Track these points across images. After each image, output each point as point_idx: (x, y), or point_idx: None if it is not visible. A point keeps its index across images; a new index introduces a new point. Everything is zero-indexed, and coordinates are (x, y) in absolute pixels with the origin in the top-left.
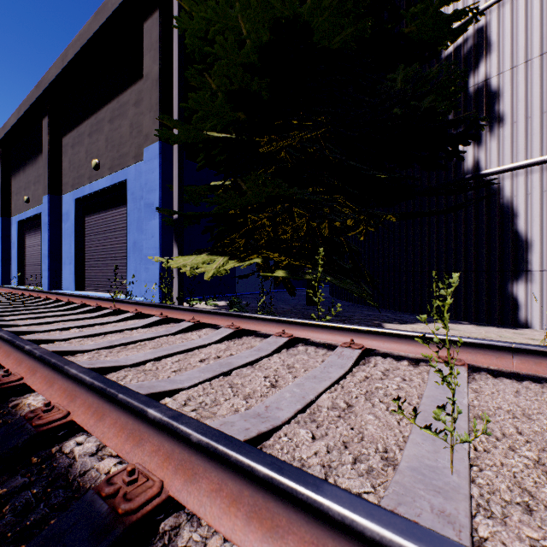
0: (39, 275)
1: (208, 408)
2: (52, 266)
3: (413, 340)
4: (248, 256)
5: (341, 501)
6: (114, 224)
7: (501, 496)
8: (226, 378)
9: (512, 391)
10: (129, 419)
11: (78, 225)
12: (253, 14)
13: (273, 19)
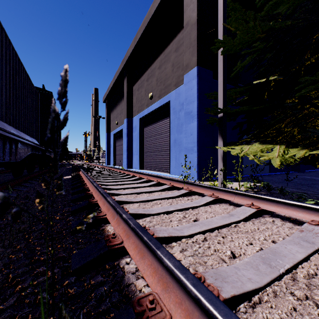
0: (122, 160)
1: None
2: (128, 156)
3: None
4: (316, 143)
5: None
6: (160, 130)
7: None
8: None
9: None
10: None
11: (140, 133)
12: None
13: None
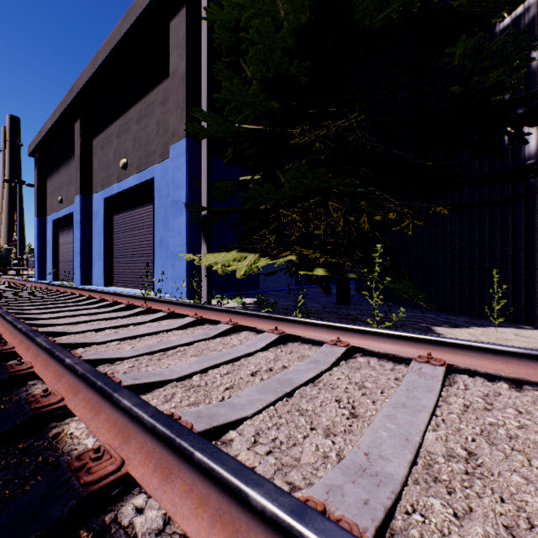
0: (72, 271)
1: (287, 450)
2: (83, 262)
3: (513, 357)
4: (280, 253)
5: None
6: (141, 222)
7: None
8: (290, 400)
9: None
10: (211, 490)
11: (107, 223)
12: None
13: None
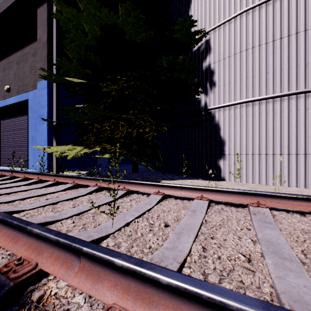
0: None
1: (34, 217)
2: None
3: (149, 185)
4: (94, 146)
5: (33, 226)
6: (20, 125)
7: (125, 233)
8: (53, 205)
9: (174, 203)
10: None
11: None
12: (90, 21)
13: (101, 25)
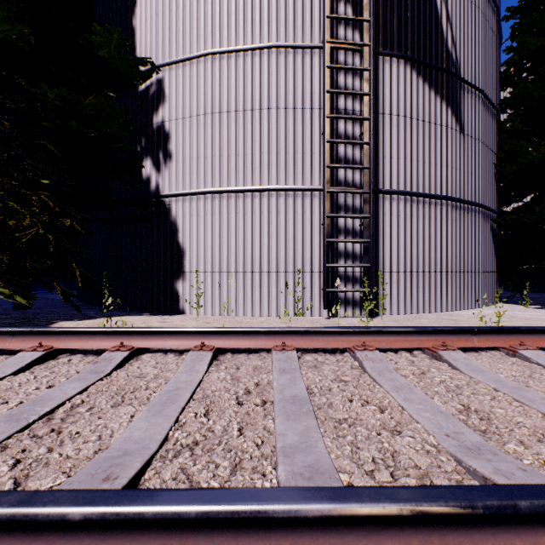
0: None
1: None
2: None
3: None
4: None
5: None
6: None
7: None
8: None
9: None
10: None
11: None
12: None
13: None
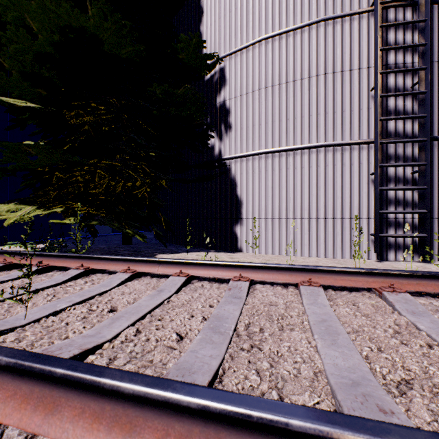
0: None
1: None
2: None
3: (118, 261)
4: (54, 206)
5: None
6: None
7: (44, 324)
8: None
9: (145, 283)
10: None
11: None
12: (40, 17)
13: (58, 26)
